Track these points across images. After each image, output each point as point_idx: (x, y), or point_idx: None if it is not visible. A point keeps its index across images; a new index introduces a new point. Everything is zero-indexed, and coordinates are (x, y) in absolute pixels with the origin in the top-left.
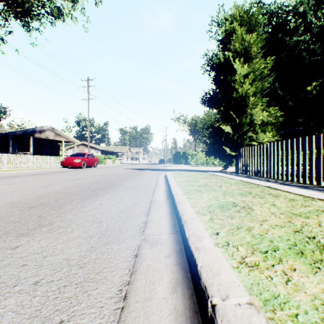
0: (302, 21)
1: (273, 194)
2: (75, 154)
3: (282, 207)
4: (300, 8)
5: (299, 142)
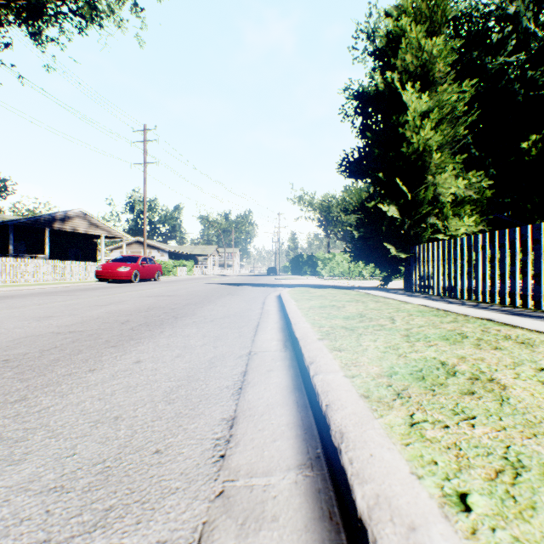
0: (513, 29)
1: (515, 339)
2: (120, 258)
3: None
4: (510, 7)
5: (541, 230)
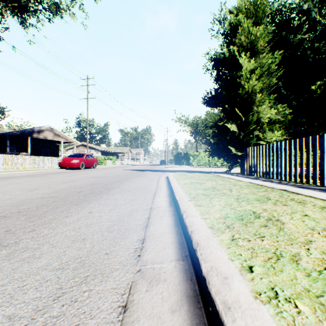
0: (306, 19)
1: (296, 200)
2: (73, 155)
3: (318, 219)
4: (304, 5)
5: (316, 139)
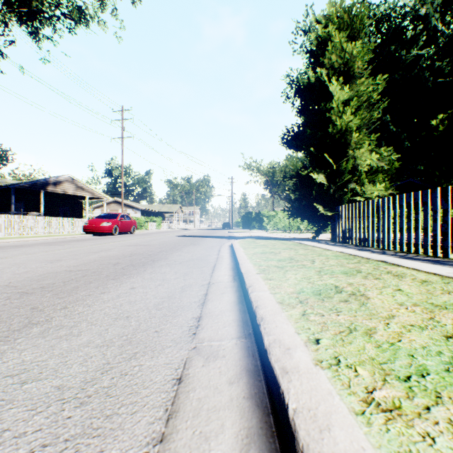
0: (424, 28)
1: (393, 273)
2: (103, 215)
3: (413, 293)
4: (421, 9)
5: (428, 195)
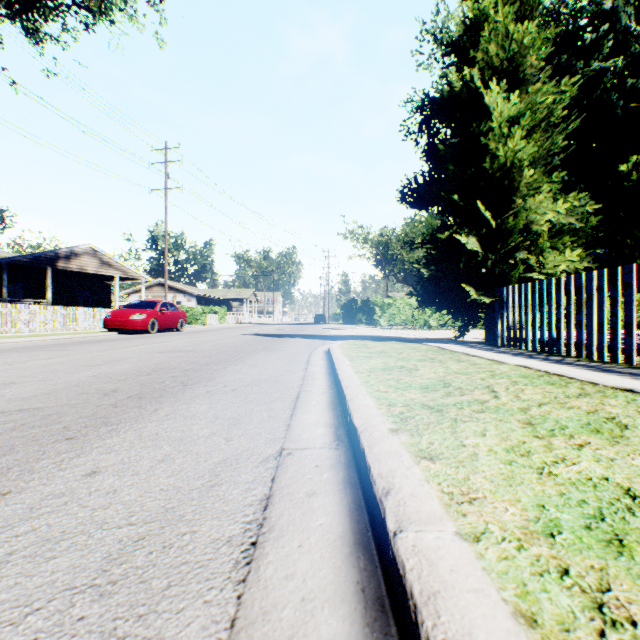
0: (610, 28)
1: None
2: (135, 304)
3: None
4: (606, 1)
5: None
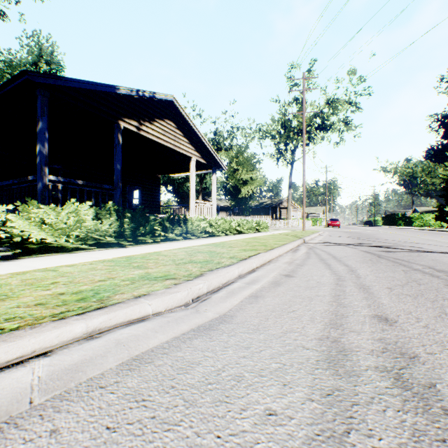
0: None
1: None
2: (331, 219)
3: None
4: None
5: None
